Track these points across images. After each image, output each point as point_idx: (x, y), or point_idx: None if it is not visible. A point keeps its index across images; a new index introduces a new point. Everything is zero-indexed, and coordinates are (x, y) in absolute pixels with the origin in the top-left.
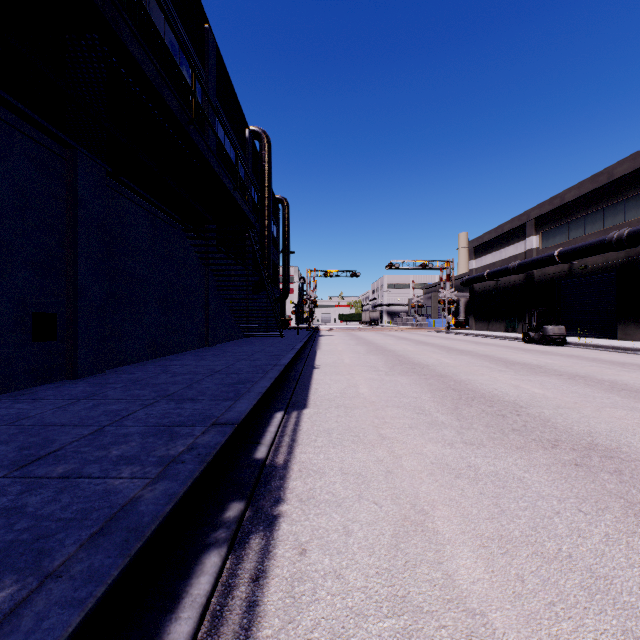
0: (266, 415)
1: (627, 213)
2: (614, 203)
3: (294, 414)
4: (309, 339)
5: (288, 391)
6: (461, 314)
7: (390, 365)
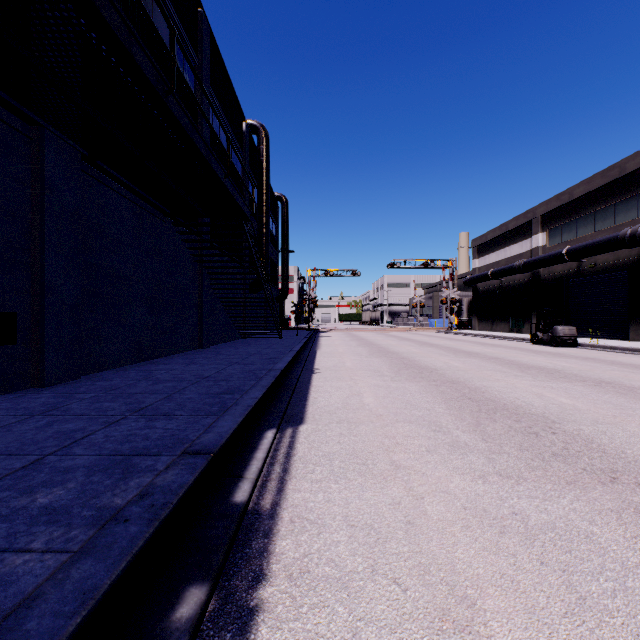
0: (254, 434)
1: None
2: (626, 198)
3: (288, 432)
4: (308, 340)
5: (283, 401)
6: (464, 314)
7: (395, 369)
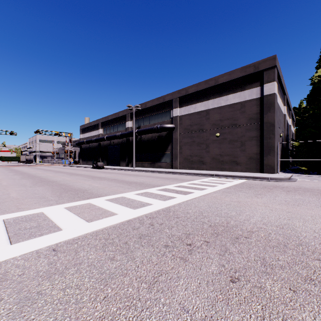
0: None
1: (122, 128)
2: (120, 124)
3: None
4: None
5: None
6: (77, 158)
7: (23, 177)
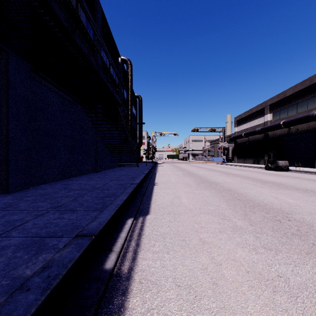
0: (121, 221)
1: None
2: (313, 96)
3: (140, 219)
4: (152, 168)
5: (138, 201)
6: (230, 155)
7: (197, 183)
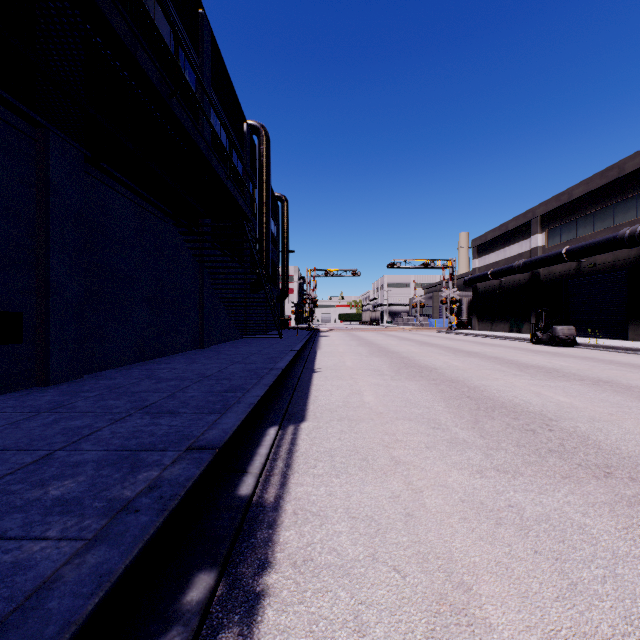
0: (257, 431)
1: (639, 209)
2: (625, 199)
3: (290, 429)
4: (309, 340)
5: (284, 400)
6: (464, 314)
7: (395, 368)
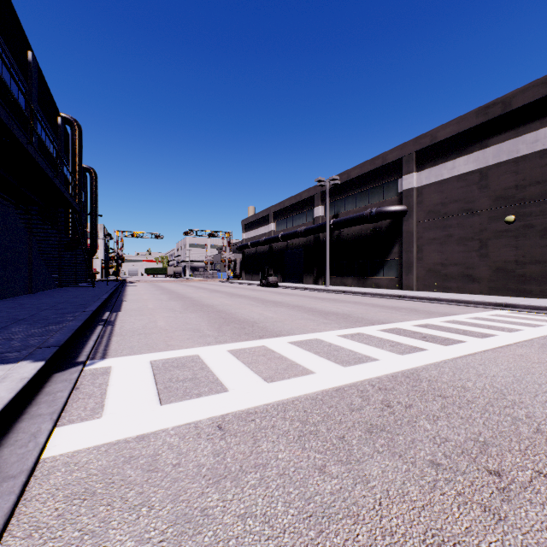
0: (102, 313)
1: (307, 218)
2: (303, 212)
3: (115, 313)
4: (118, 288)
5: (110, 308)
6: (237, 269)
7: (171, 298)
